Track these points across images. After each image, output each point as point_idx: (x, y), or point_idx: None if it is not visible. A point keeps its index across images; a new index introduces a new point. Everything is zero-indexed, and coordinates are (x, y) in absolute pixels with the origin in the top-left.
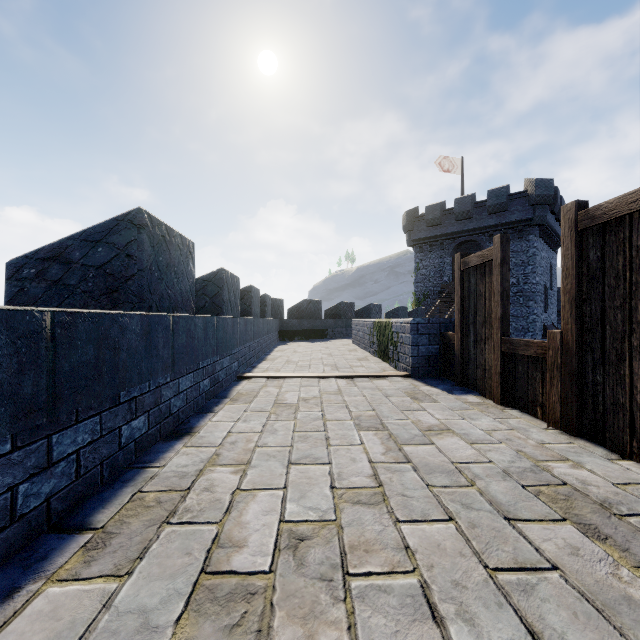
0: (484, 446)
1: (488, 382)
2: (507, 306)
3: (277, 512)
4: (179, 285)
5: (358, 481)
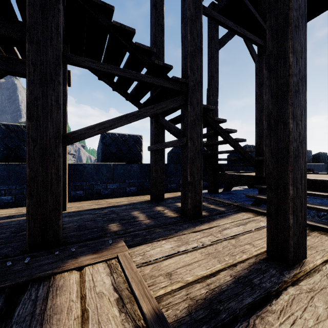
0: None
1: None
2: None
3: None
4: (308, 158)
5: None
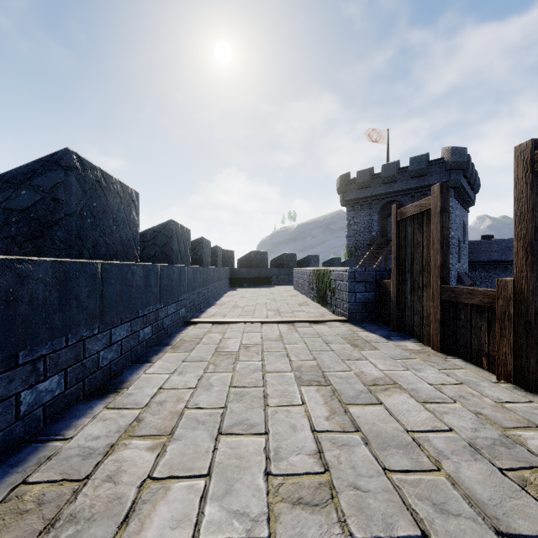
0: (437, 406)
1: (426, 329)
2: (447, 254)
3: (192, 519)
4: (119, 233)
5: (299, 461)
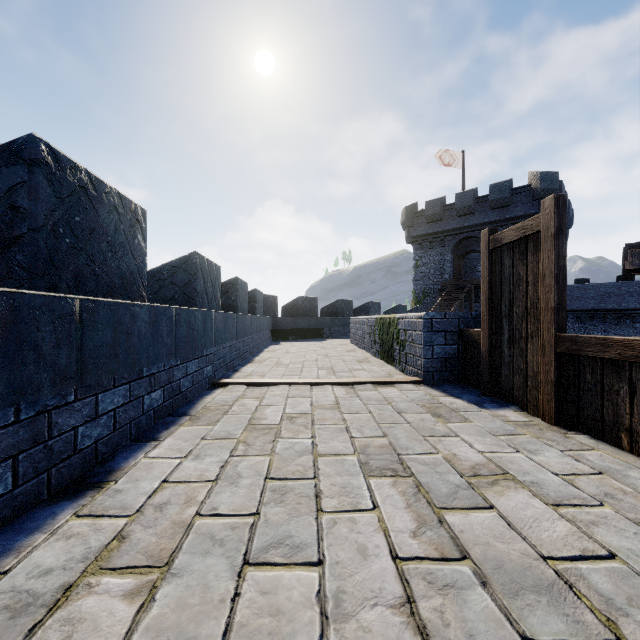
0: (577, 511)
1: (532, 393)
2: (564, 291)
3: None
4: (116, 262)
5: (376, 618)
